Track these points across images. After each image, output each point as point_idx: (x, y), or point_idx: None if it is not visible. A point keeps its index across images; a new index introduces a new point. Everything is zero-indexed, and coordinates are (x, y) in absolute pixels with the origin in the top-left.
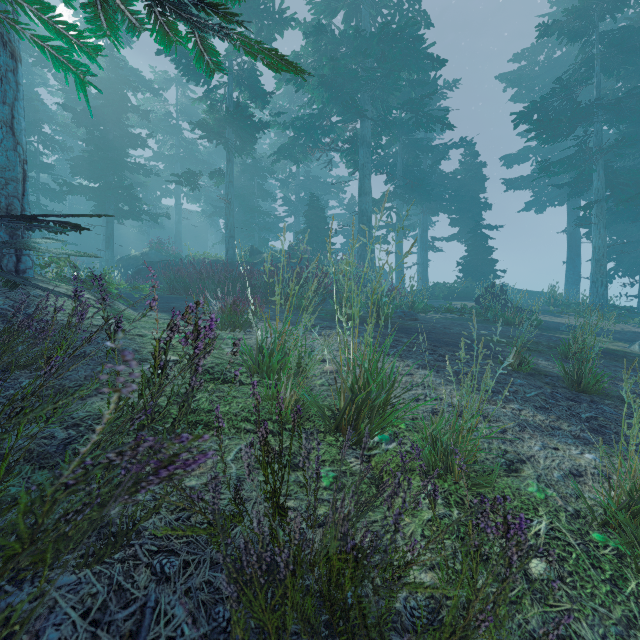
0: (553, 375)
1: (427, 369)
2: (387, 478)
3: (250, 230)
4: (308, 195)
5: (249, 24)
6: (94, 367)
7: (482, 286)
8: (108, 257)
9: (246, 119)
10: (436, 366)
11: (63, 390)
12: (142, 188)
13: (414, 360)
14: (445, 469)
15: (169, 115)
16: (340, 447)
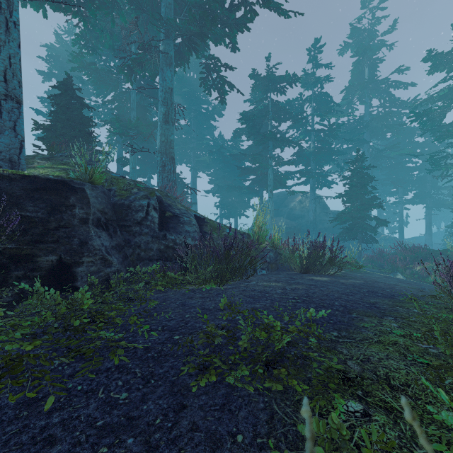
0: None
1: None
2: None
3: None
4: None
5: None
6: None
7: None
8: None
9: None
10: None
11: None
12: None
13: None
14: None
15: None
16: None
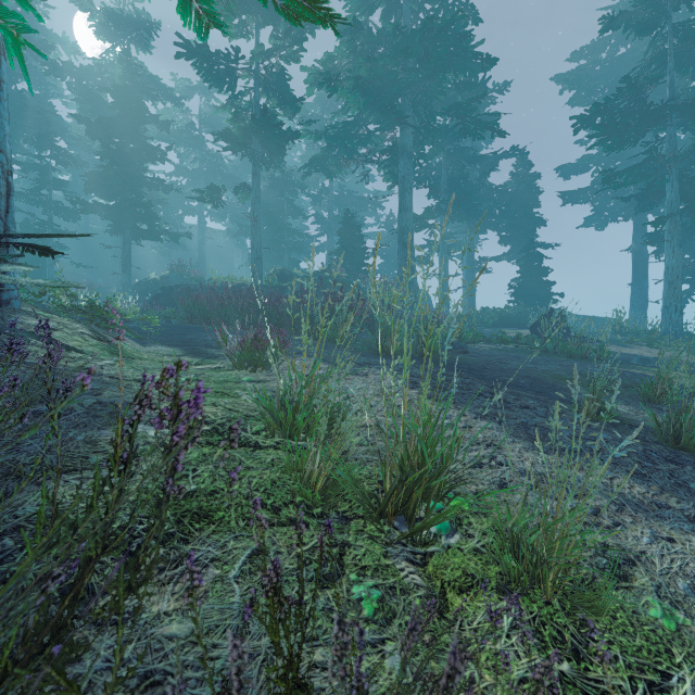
0: (639, 425)
1: (487, 419)
2: (451, 593)
3: (279, 250)
4: (342, 212)
5: (277, 23)
6: (66, 432)
7: (537, 311)
8: (125, 281)
9: (274, 128)
10: (497, 415)
11: (15, 469)
12: (162, 206)
13: (470, 407)
14: (531, 580)
15: (191, 126)
16: (385, 541)
